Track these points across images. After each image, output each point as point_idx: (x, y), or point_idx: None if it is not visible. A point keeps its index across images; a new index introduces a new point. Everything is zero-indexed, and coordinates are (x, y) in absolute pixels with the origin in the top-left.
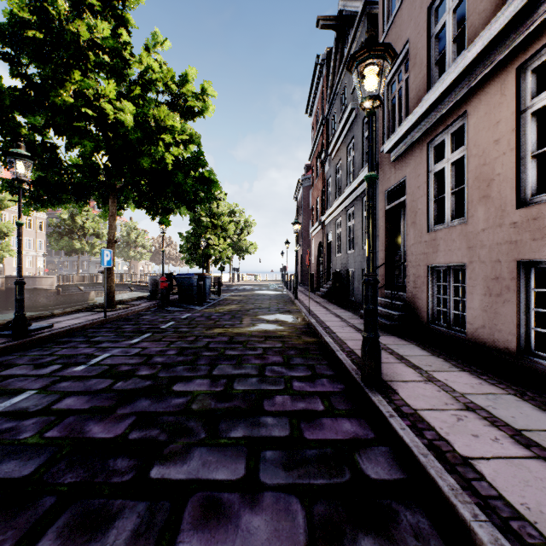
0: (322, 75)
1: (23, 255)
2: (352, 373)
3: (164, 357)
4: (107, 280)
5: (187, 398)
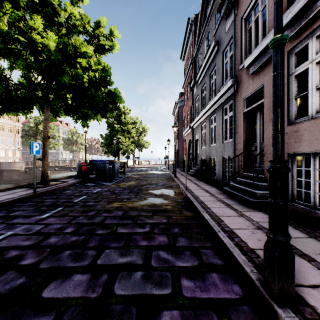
0: (192, 31)
1: (7, 149)
2: (247, 270)
3: (58, 237)
4: (42, 164)
5: (49, 319)
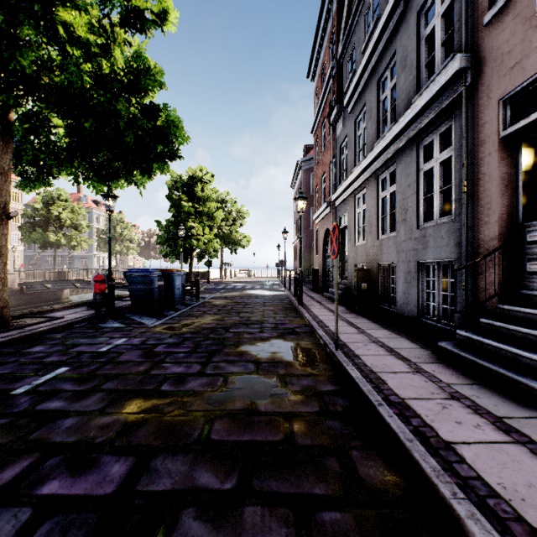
0: (332, 11)
1: None
2: None
3: None
4: None
5: None
